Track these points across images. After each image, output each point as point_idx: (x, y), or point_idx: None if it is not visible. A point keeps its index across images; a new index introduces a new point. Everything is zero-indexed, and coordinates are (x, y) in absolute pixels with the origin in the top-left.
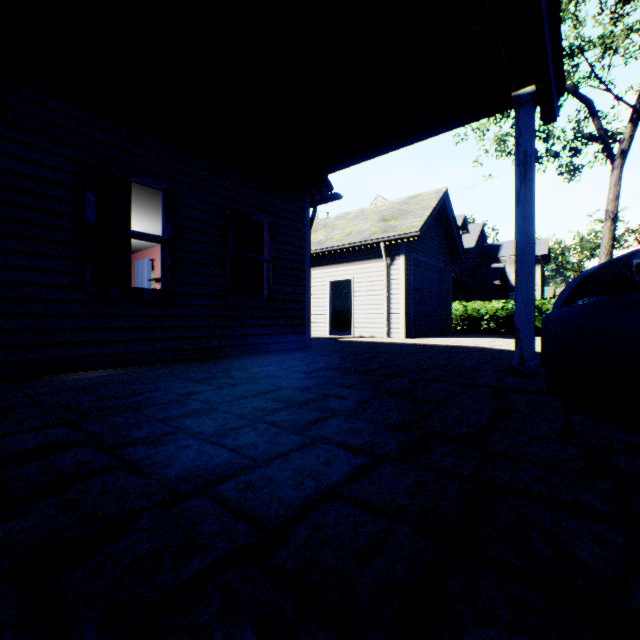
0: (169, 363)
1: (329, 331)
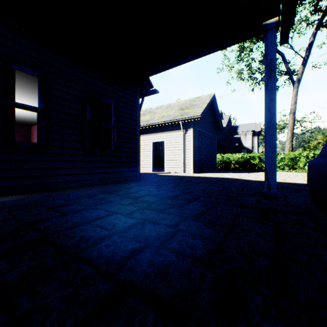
0: (43, 192)
1: (152, 169)
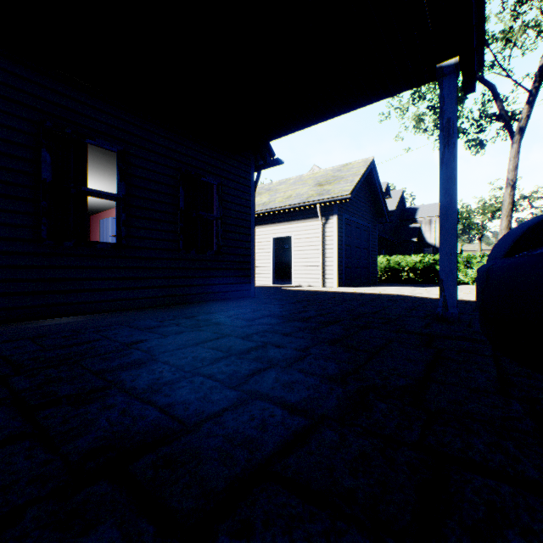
0: (123, 311)
1: (272, 281)
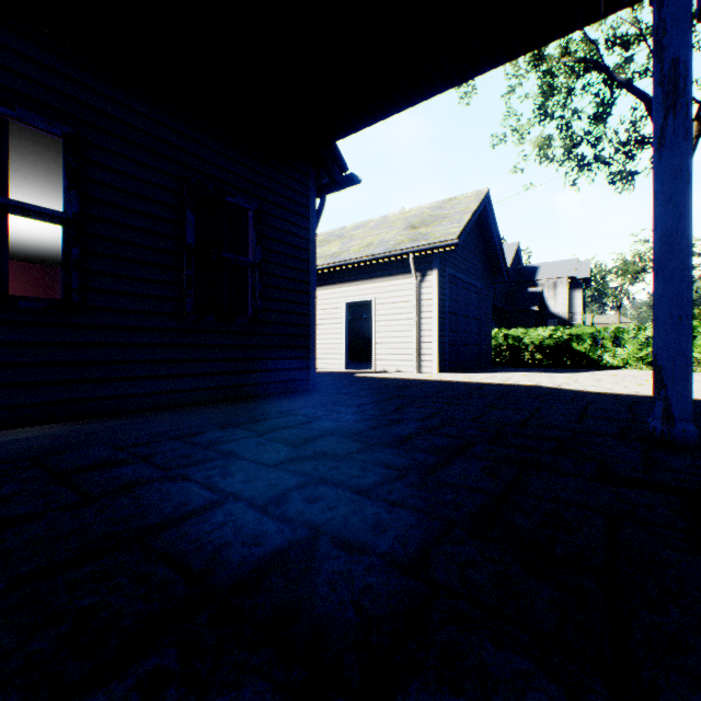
0: (75, 421)
1: (345, 364)
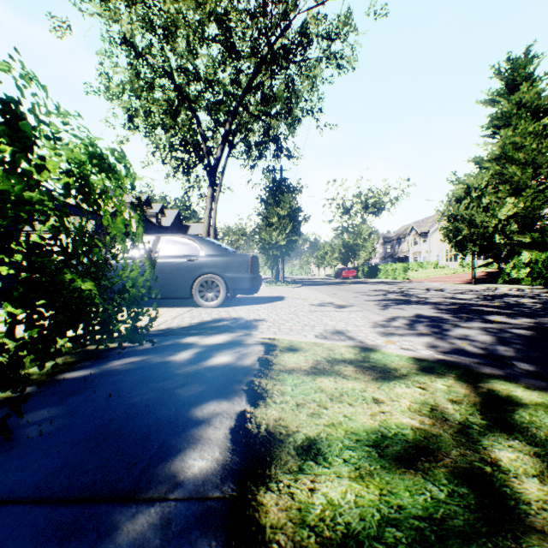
0: None
1: None
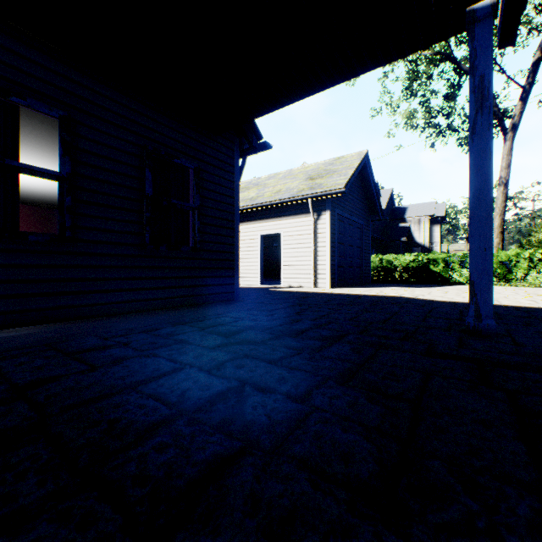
0: (68, 322)
1: (260, 281)
